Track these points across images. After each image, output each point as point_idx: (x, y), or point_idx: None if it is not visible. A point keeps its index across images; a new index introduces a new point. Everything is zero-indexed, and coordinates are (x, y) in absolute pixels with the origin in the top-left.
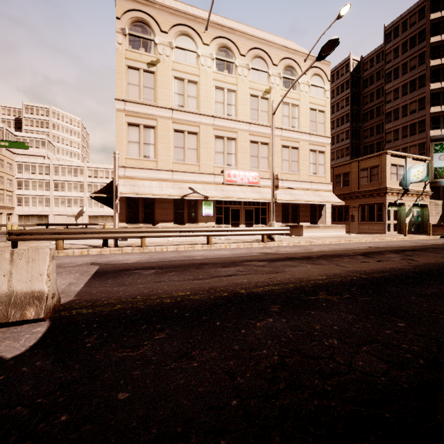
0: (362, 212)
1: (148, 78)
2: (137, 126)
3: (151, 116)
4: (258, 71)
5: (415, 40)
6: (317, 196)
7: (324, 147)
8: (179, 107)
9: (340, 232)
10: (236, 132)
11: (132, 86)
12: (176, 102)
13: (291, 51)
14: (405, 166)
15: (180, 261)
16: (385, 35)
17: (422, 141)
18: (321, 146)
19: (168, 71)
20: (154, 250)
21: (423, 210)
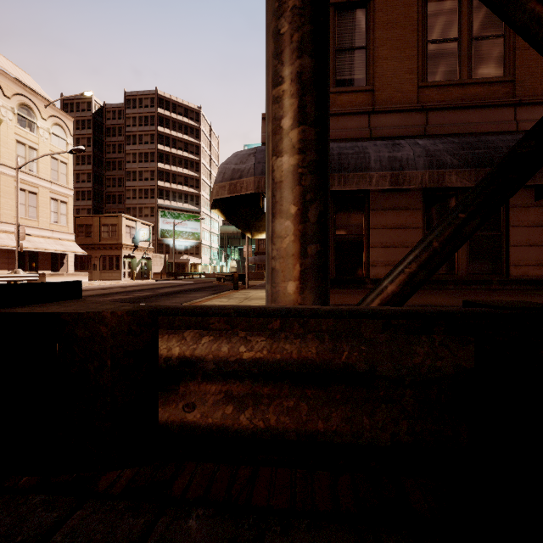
0: (104, 262)
1: None
2: None
3: None
4: None
5: (148, 121)
6: (60, 245)
7: (67, 198)
8: None
9: (84, 279)
10: None
11: None
12: None
13: (28, 90)
14: (136, 228)
15: None
16: (126, 99)
17: (153, 206)
18: (64, 197)
19: None
20: None
21: (149, 262)
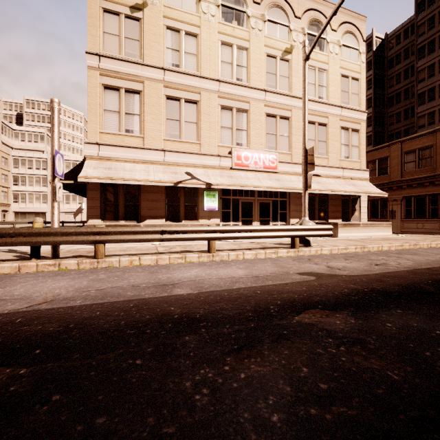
0: (407, 206)
1: (131, 26)
2: (117, 90)
3: (136, 77)
4: (276, 25)
5: None
6: (351, 186)
7: (358, 124)
8: (173, 66)
9: (386, 232)
10: (248, 101)
11: (109, 36)
12: (169, 60)
13: (317, 1)
14: None
15: (134, 308)
16: (417, 4)
17: None
18: (355, 123)
19: (159, 19)
20: (117, 264)
21: None
